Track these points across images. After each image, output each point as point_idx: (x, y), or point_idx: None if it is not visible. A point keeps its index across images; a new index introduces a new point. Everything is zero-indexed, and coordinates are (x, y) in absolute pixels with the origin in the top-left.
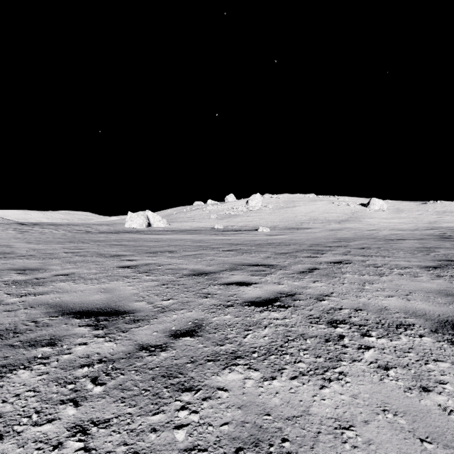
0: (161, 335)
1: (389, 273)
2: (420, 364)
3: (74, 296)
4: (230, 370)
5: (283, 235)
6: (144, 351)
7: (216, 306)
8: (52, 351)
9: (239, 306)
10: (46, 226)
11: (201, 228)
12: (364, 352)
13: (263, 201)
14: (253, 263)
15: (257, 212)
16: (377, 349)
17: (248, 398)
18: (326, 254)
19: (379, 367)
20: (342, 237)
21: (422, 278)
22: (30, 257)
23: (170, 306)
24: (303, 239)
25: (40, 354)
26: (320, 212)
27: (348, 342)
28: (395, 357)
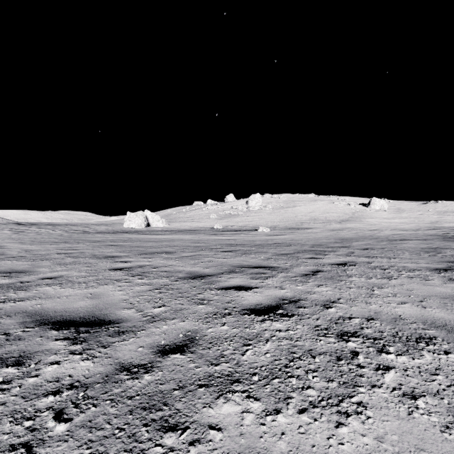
0: (147, 351)
1: (398, 276)
2: (453, 392)
3: (56, 303)
4: (225, 400)
5: (283, 236)
6: (125, 373)
7: (211, 315)
8: (16, 373)
9: (237, 314)
10: (43, 226)
11: (201, 228)
12: (383, 375)
13: (263, 201)
14: (253, 265)
15: (257, 212)
16: (399, 370)
17: (247, 441)
18: (329, 255)
19: (404, 395)
20: (343, 238)
21: (434, 281)
22: (20, 259)
23: (161, 315)
24: (304, 239)
25: (0, 377)
26: (320, 212)
27: (364, 361)
28: (421, 382)
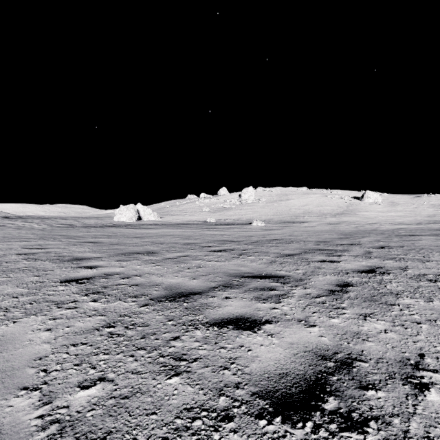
0: None
1: None
2: None
3: None
4: None
5: (280, 230)
6: None
7: (190, 420)
8: None
9: (245, 416)
10: (30, 220)
11: (193, 222)
12: None
13: (256, 194)
14: (255, 273)
15: (250, 205)
16: None
17: None
18: (344, 256)
19: None
20: (346, 233)
21: None
22: None
23: (82, 419)
24: (304, 234)
25: None
26: (314, 205)
27: None
28: None
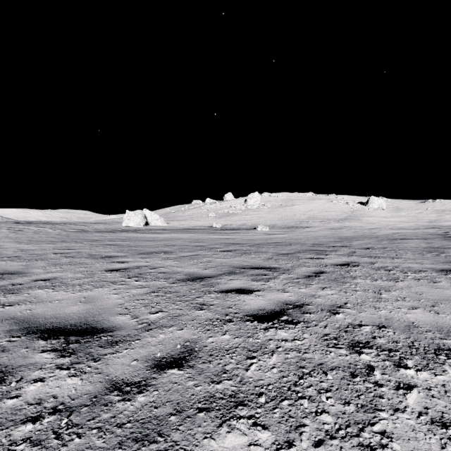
0: (141, 365)
1: (404, 278)
2: None
3: (47, 308)
4: (228, 428)
5: (282, 234)
6: (115, 393)
7: (211, 322)
8: None
9: (239, 321)
10: (42, 225)
11: (199, 227)
12: (405, 395)
13: (261, 200)
14: (253, 265)
15: (256, 211)
16: (421, 389)
17: None
18: (330, 255)
19: (432, 421)
20: (343, 237)
21: (442, 284)
22: (14, 259)
23: (158, 322)
24: (303, 238)
25: None
26: (319, 211)
27: (381, 378)
28: (449, 404)
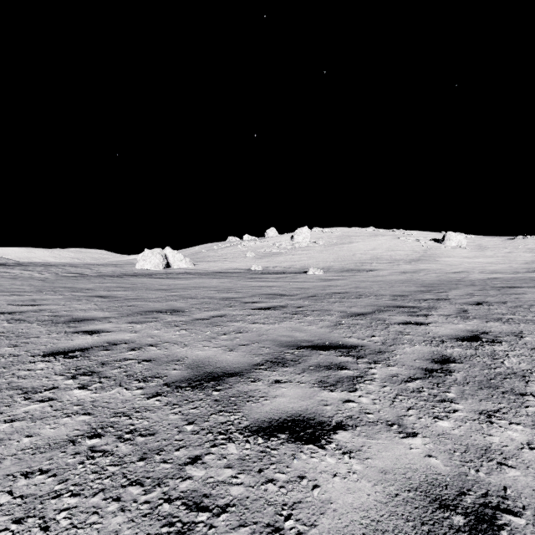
0: None
1: None
2: None
3: None
4: None
5: (343, 280)
6: None
7: None
8: None
9: None
10: (31, 267)
11: (234, 270)
12: None
13: (312, 236)
14: (315, 341)
15: (305, 249)
16: None
17: None
18: (432, 316)
19: None
20: (427, 284)
21: None
22: None
23: None
24: (374, 286)
25: None
26: (383, 249)
27: None
28: None
